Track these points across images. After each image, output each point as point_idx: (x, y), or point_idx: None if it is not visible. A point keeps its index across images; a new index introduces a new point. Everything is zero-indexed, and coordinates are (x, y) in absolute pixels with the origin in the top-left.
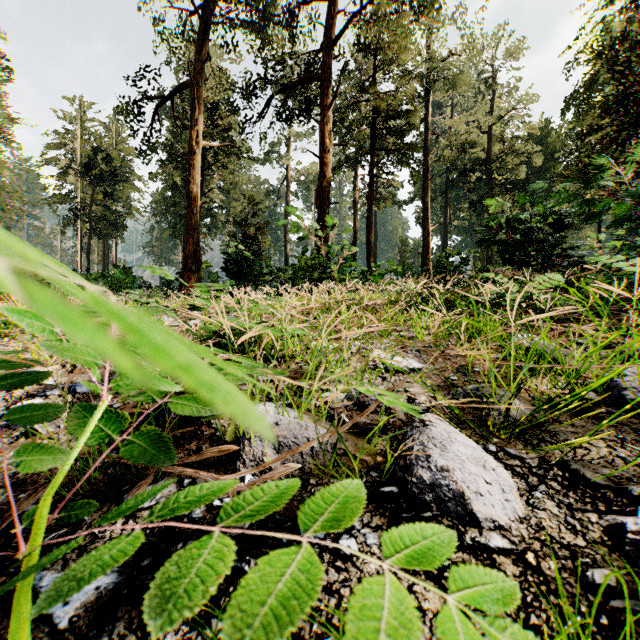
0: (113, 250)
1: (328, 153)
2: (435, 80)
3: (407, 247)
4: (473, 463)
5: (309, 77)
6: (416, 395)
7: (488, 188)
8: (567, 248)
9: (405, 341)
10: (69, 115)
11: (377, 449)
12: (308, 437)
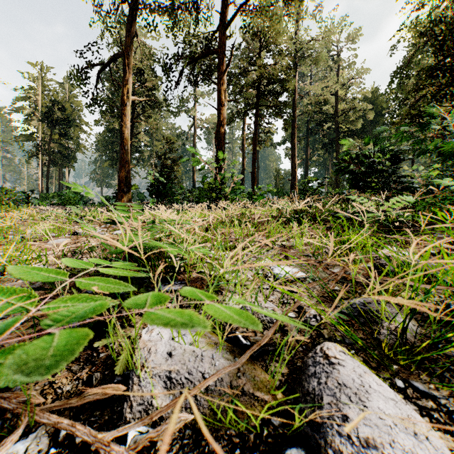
0: (66, 176)
1: (224, 106)
2: (300, 57)
3: (280, 175)
4: (402, 430)
5: (210, 51)
6: (305, 308)
7: (336, 134)
8: (401, 176)
9: (288, 251)
10: (33, 76)
11: (275, 380)
12: (203, 372)
